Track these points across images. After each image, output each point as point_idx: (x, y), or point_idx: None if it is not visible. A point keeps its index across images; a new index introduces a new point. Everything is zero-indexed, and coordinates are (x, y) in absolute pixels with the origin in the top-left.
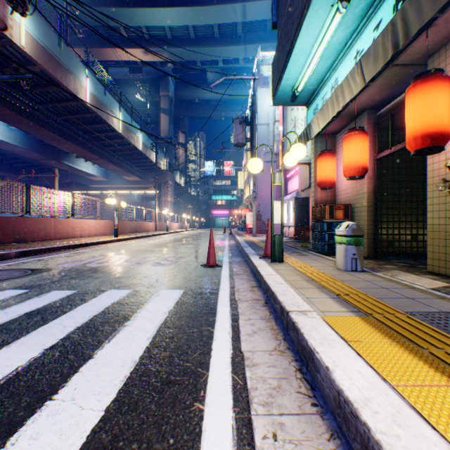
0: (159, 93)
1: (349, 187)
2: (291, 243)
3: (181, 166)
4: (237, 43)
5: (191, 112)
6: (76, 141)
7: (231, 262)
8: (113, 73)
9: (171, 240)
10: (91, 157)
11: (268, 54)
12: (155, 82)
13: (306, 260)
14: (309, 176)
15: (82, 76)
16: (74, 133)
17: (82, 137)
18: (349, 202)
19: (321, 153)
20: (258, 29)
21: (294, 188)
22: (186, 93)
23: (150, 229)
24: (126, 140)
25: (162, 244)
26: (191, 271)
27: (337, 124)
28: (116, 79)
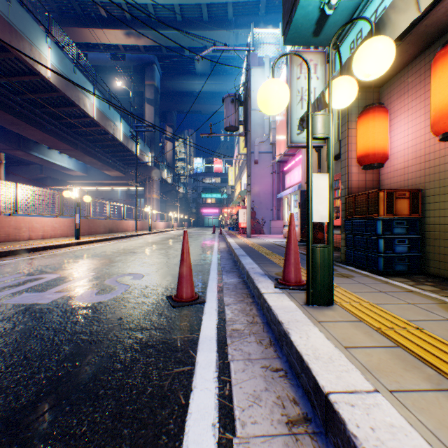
0: (144, 83)
1: (413, 163)
2: (301, 248)
3: (169, 162)
4: (227, 27)
5: (179, 105)
6: (41, 127)
7: (222, 288)
8: (93, 59)
9: (149, 242)
10: (63, 147)
11: (263, 31)
12: (139, 70)
13: (371, 294)
14: (317, 163)
15: (42, 45)
16: (39, 117)
17: (50, 123)
18: (411, 188)
19: (366, 109)
20: (250, 12)
21: (294, 181)
22: (173, 83)
23: (130, 229)
24: (102, 128)
25: (133, 248)
26: (138, 322)
27: (393, 62)
28: (96, 65)
